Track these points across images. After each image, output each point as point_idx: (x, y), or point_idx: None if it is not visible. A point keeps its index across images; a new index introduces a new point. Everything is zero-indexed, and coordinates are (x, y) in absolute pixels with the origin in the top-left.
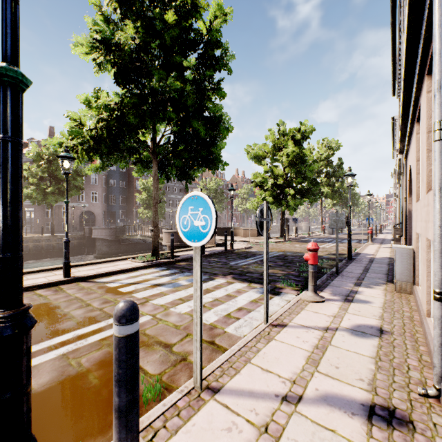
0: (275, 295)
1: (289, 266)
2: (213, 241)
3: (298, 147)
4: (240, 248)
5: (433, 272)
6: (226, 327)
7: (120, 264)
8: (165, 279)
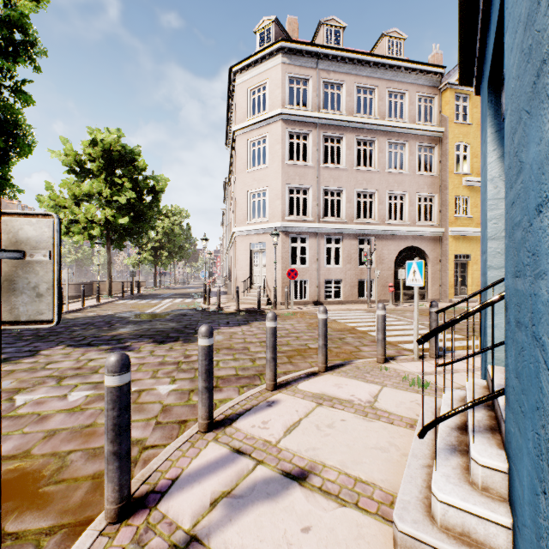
0: (197, 299)
1: (188, 295)
2: (121, 289)
3: (171, 223)
4: (145, 292)
5: (233, 281)
6: (195, 301)
7: (102, 300)
8: (146, 300)
